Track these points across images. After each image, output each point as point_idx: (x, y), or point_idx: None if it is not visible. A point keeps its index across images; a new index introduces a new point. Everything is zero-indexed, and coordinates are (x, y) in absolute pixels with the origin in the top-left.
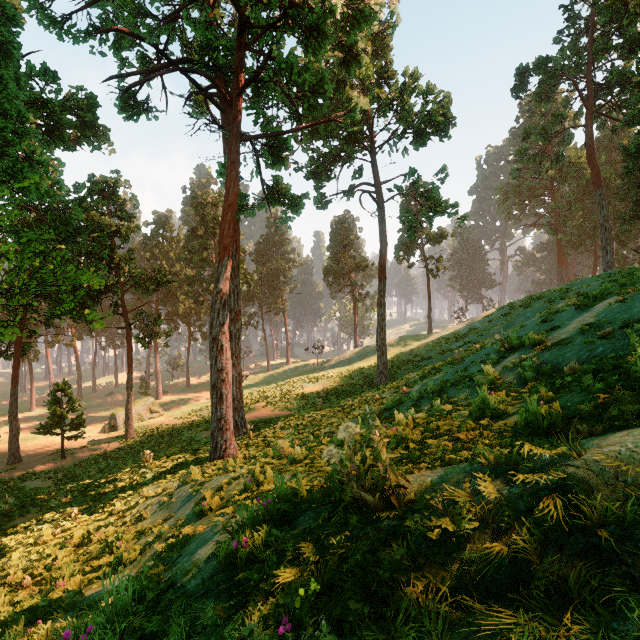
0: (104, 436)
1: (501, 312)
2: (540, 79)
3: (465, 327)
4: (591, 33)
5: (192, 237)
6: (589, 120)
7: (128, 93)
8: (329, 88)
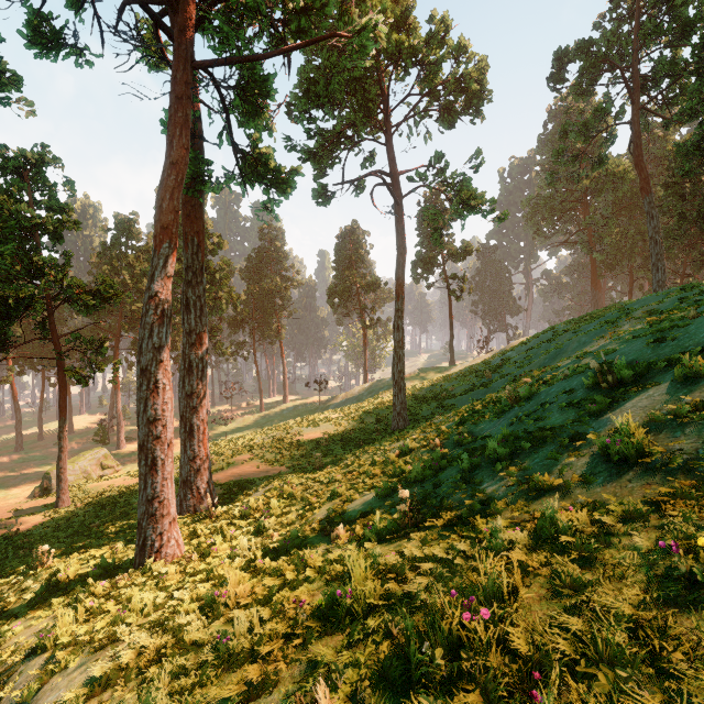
0: (30, 504)
1: (541, 338)
2: (581, 66)
3: (496, 357)
4: (637, 16)
5: None
6: (636, 116)
7: (39, 17)
8: (329, 2)
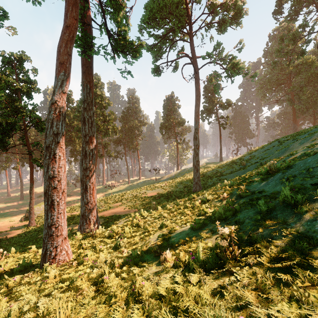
0: (18, 224)
1: (272, 145)
2: (291, 4)
3: (246, 156)
4: None
5: (81, 104)
6: None
7: None
8: None
